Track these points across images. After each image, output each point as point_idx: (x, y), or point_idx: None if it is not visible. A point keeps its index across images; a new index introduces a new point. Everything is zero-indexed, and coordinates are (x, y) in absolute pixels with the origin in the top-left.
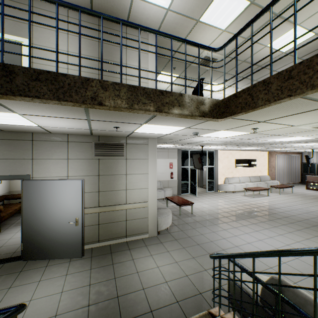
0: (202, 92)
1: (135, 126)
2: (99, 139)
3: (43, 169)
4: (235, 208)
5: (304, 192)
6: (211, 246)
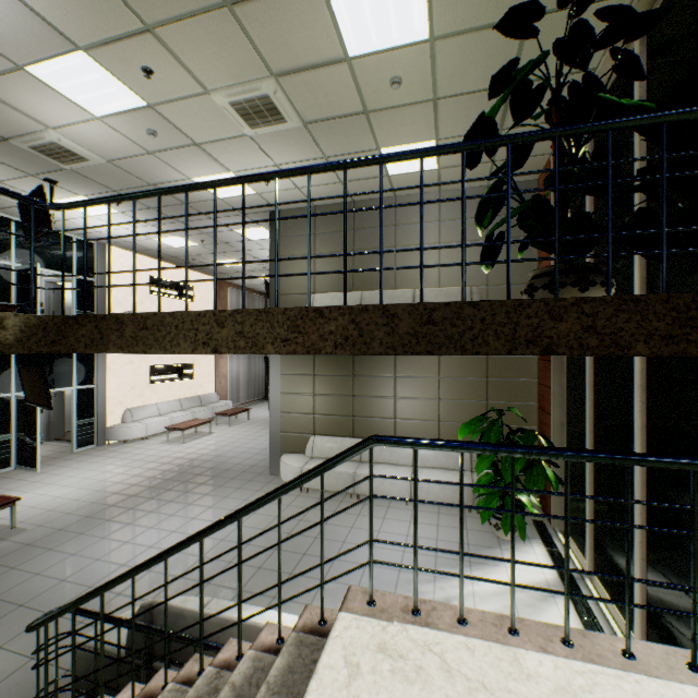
0: (50, 217)
1: None
2: None
3: None
4: (141, 478)
5: (266, 414)
6: (60, 593)
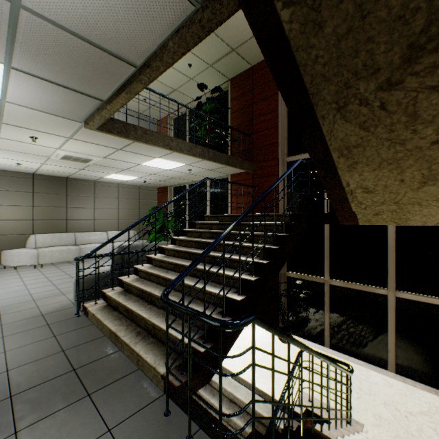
0: None
1: None
2: None
3: None
4: None
5: None
6: None
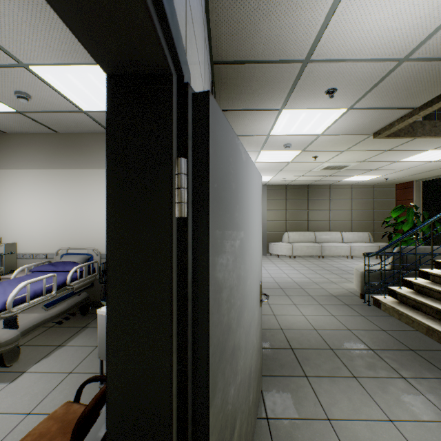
0: None
1: (331, 105)
2: (211, 83)
3: (193, 85)
4: None
5: None
6: (268, 284)
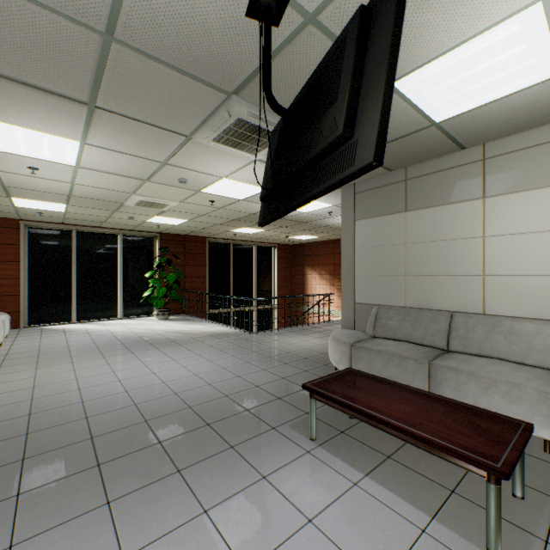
0: None
1: None
2: None
3: None
4: None
5: None
6: None
